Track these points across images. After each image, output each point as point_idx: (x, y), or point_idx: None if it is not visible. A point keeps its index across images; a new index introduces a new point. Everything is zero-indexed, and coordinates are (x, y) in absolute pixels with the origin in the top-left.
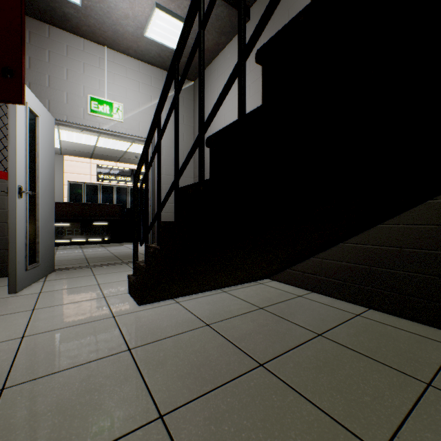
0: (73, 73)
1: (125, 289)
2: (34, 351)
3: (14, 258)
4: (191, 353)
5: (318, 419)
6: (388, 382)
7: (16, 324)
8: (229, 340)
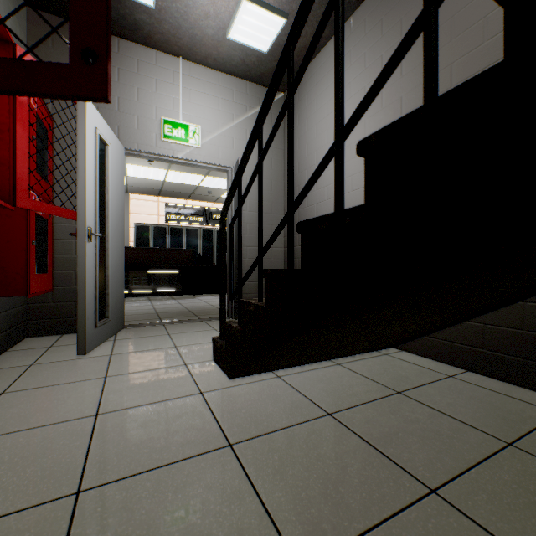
0: (144, 92)
1: (208, 355)
2: (111, 436)
3: (83, 312)
4: (317, 458)
5: None
6: None
7: (87, 396)
8: (367, 441)
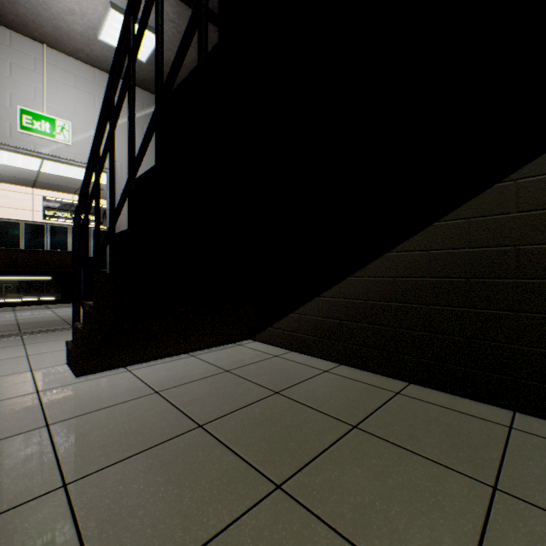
0: None
1: (63, 360)
2: None
3: None
4: (125, 422)
5: (235, 466)
6: (319, 429)
7: None
8: (175, 405)
